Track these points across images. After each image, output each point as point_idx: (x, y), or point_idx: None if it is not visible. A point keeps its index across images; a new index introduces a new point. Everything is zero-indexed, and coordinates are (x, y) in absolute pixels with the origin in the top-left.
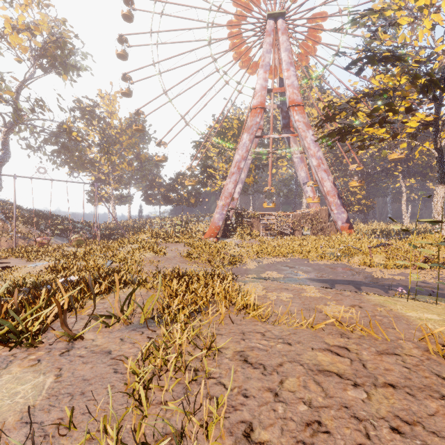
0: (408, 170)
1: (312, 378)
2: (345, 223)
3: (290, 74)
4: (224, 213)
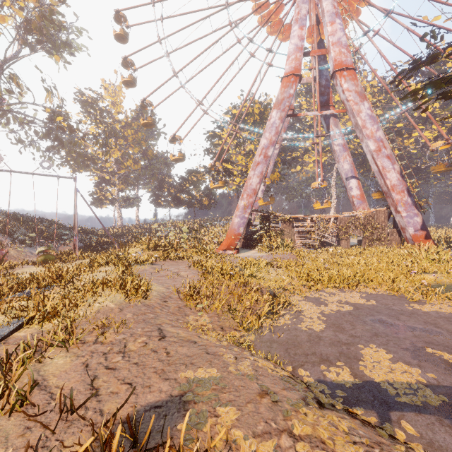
0: None
1: None
2: (419, 230)
3: (336, 27)
4: (246, 217)
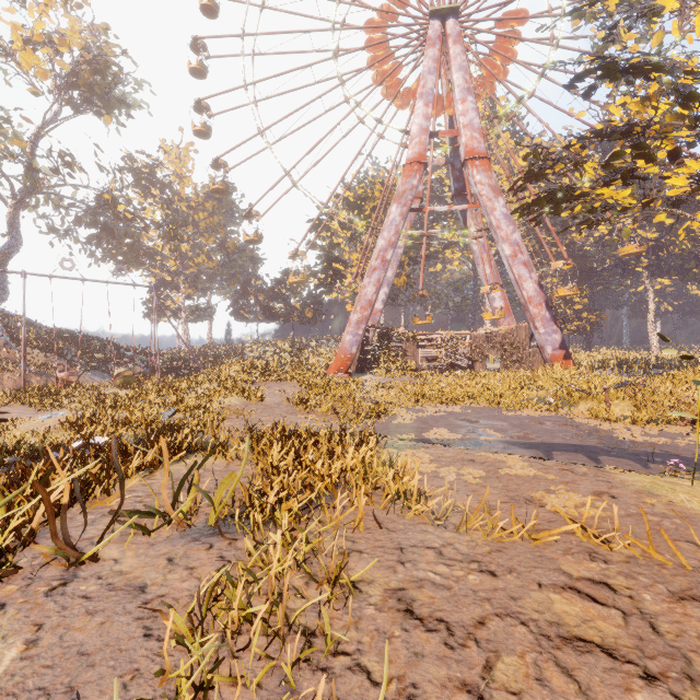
0: (659, 264)
1: (552, 658)
2: (558, 349)
3: (468, 107)
4: (359, 334)
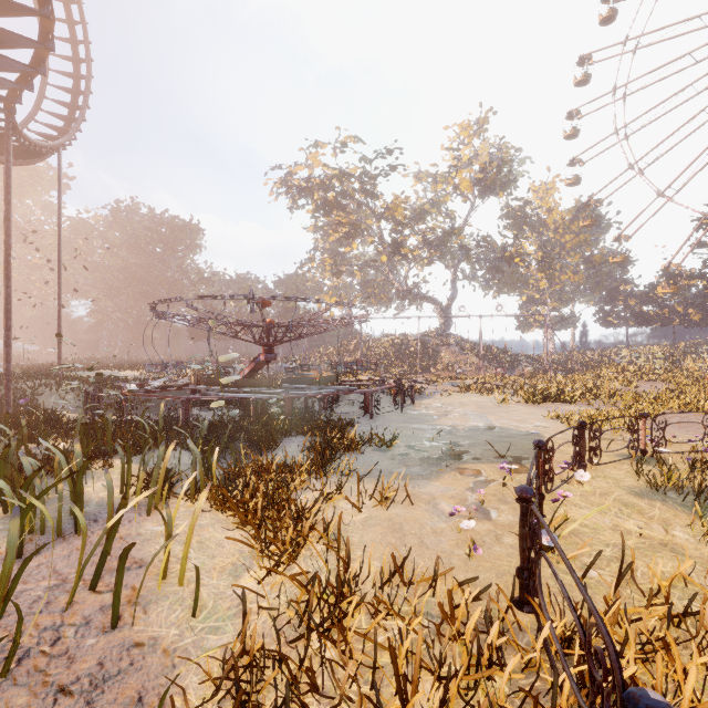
0: None
1: None
2: None
3: None
4: None
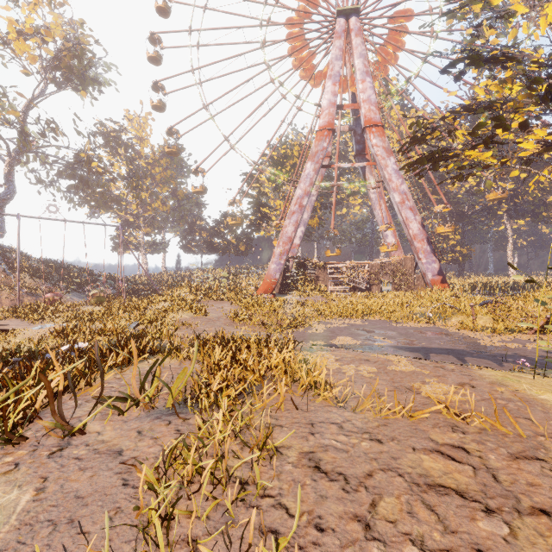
0: (516, 209)
1: (420, 498)
2: (436, 275)
3: (366, 86)
4: (282, 263)
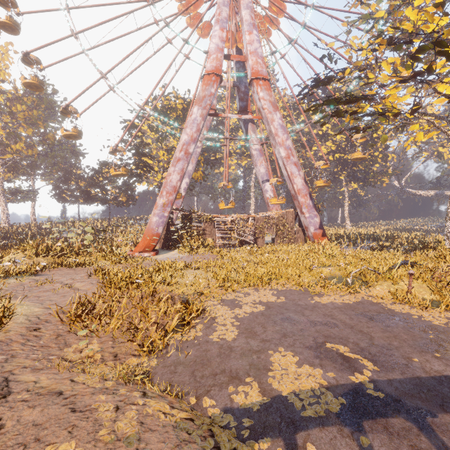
0: (353, 175)
1: None
2: (318, 229)
3: (254, 38)
4: (165, 216)
